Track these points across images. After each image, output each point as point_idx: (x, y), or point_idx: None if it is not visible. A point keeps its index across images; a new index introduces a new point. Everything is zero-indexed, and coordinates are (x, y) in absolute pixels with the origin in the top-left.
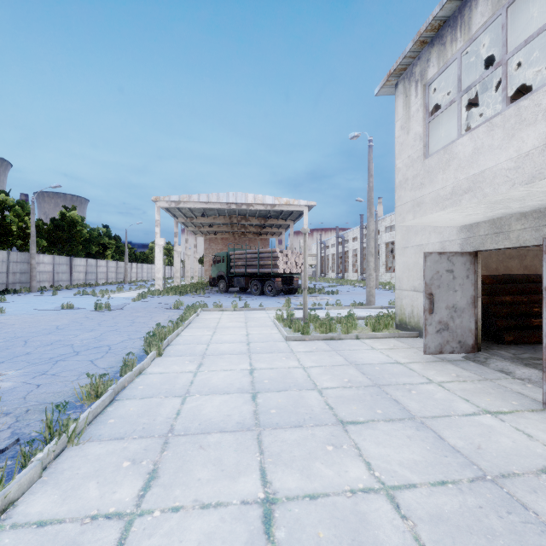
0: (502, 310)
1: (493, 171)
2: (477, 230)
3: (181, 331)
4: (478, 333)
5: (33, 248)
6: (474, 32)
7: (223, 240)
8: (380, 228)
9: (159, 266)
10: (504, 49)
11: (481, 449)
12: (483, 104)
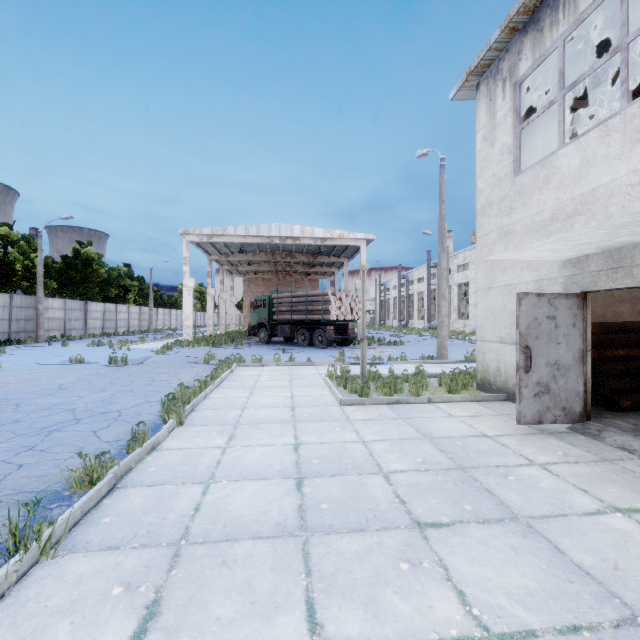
0: (615, 367)
1: (609, 189)
2: (586, 265)
3: (210, 392)
4: (587, 397)
5: (40, 291)
6: (583, 11)
7: (264, 281)
8: (451, 266)
9: (189, 312)
10: (624, 30)
11: (620, 569)
12: (586, 109)
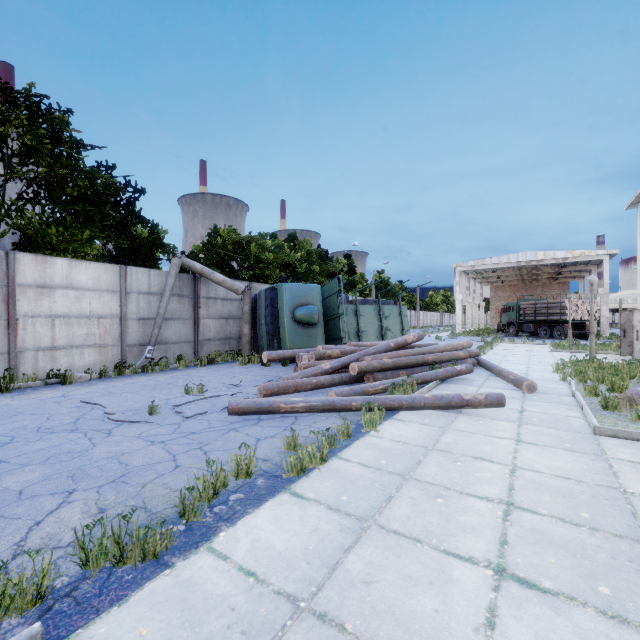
0: None
1: None
2: None
3: (494, 347)
4: None
5: None
6: None
7: (510, 287)
8: None
9: (459, 315)
10: None
11: None
12: None
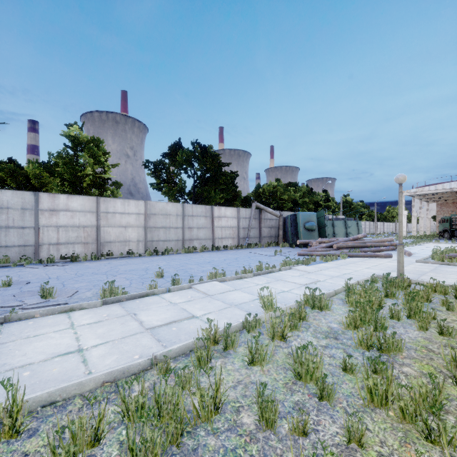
0: None
1: None
2: None
3: (420, 244)
4: None
5: None
6: None
7: (453, 203)
8: None
9: (404, 225)
10: None
11: None
12: None
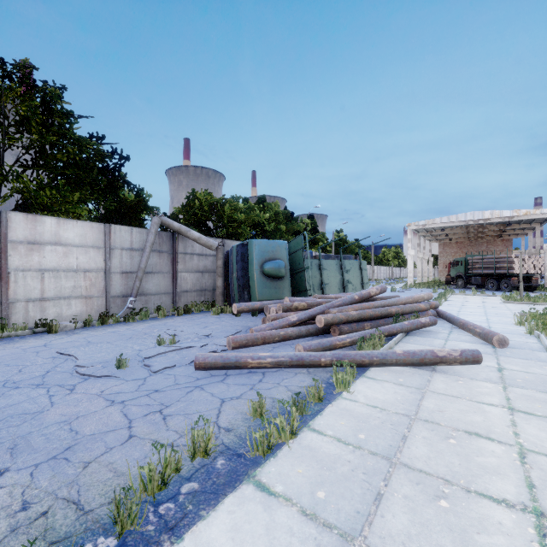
0: None
1: None
2: None
3: (447, 298)
4: None
5: None
6: None
7: (457, 244)
8: None
9: (411, 269)
10: None
11: None
12: None
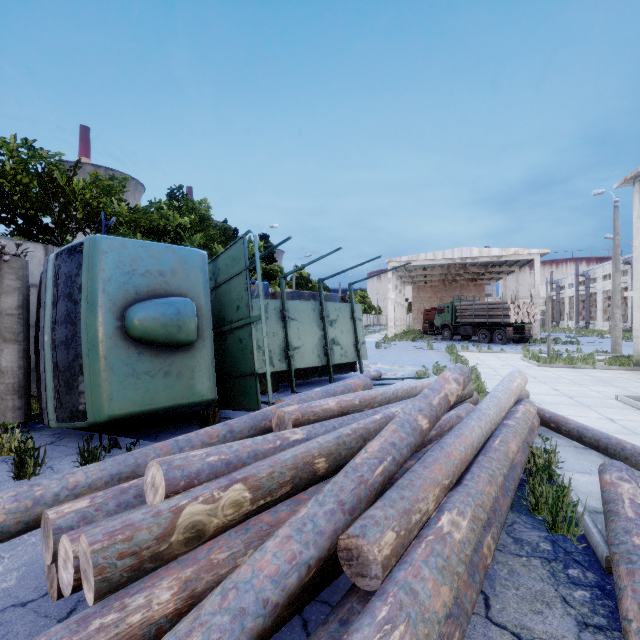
0: None
1: None
2: None
3: None
4: None
5: None
6: None
7: (431, 287)
8: None
9: (391, 316)
10: None
11: None
12: None
